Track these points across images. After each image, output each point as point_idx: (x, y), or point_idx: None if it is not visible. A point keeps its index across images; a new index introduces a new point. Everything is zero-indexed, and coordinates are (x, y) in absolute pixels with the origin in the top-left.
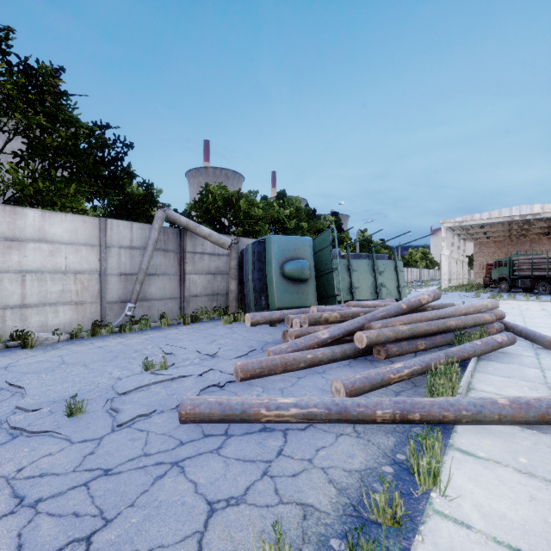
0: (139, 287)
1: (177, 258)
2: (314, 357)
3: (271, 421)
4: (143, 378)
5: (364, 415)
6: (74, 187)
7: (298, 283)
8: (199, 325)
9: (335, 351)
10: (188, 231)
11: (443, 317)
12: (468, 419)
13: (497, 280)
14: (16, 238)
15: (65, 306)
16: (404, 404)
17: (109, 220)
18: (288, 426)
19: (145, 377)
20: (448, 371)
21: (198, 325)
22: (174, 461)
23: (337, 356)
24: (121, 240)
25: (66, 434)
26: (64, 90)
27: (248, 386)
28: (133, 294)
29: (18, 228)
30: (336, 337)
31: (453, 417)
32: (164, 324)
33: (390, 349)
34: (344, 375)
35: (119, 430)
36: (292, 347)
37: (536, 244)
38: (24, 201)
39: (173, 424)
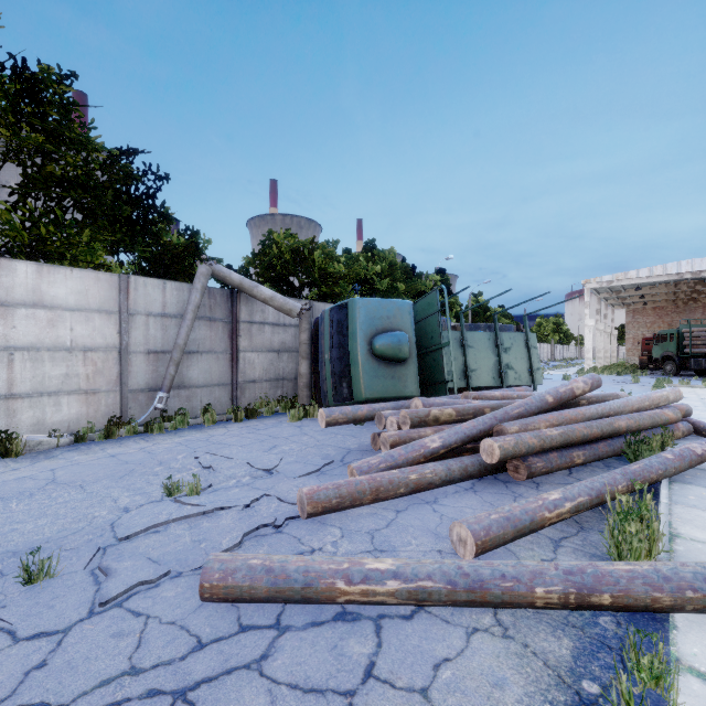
0: (174, 369)
1: (228, 330)
2: (420, 478)
3: (354, 601)
4: (161, 510)
5: (514, 595)
6: (88, 233)
7: (393, 364)
8: (256, 423)
9: (451, 468)
10: (242, 292)
11: (607, 414)
12: (697, 605)
13: (659, 359)
14: (1, 301)
15: (70, 395)
16: (582, 575)
17: (133, 278)
18: (383, 609)
19: (164, 508)
20: (644, 511)
21: (255, 421)
22: (179, 690)
23: (455, 476)
24: (150, 305)
25: (12, 620)
26: (73, 101)
27: (319, 525)
28: (165, 380)
29: (3, 288)
30: (451, 446)
31: (670, 602)
32: (207, 420)
33: (534, 465)
34: (467, 508)
35: (100, 614)
36: (386, 462)
37: None
38: (22, 252)
39: (192, 600)
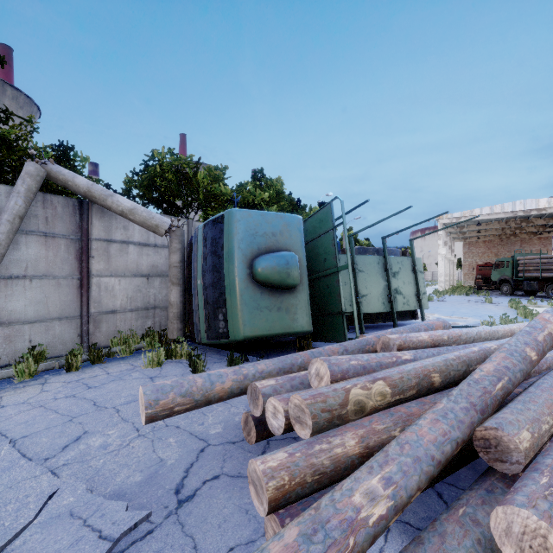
0: None
1: (75, 249)
2: None
3: None
4: None
5: None
6: None
7: (279, 292)
8: (97, 371)
9: None
10: (94, 203)
11: None
12: None
13: (497, 282)
14: None
15: None
16: None
17: None
18: None
19: None
20: None
21: (98, 369)
22: None
23: None
24: None
25: None
26: None
27: None
28: None
29: None
30: (411, 499)
31: None
32: (20, 373)
33: None
34: None
35: None
36: None
37: (527, 244)
38: None
39: None
